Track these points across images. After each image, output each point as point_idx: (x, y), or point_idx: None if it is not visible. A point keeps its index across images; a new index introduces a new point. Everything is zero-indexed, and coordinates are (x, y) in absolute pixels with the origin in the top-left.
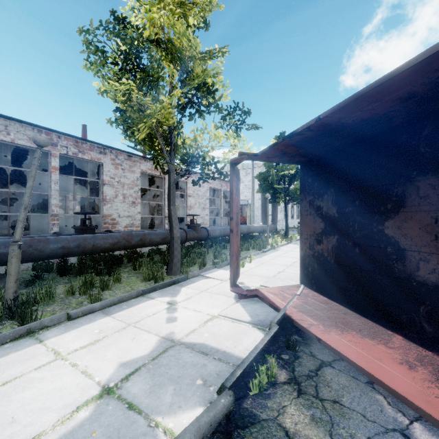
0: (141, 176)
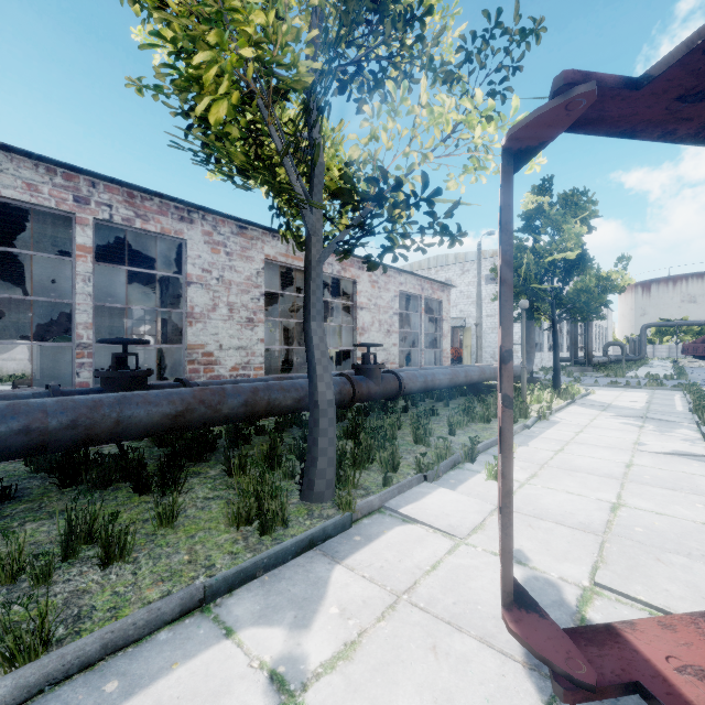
0: (272, 273)
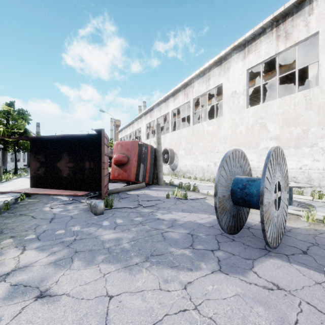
0: None
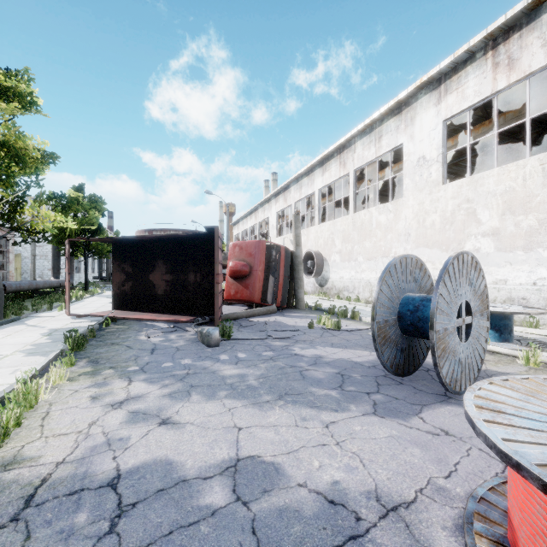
0: None
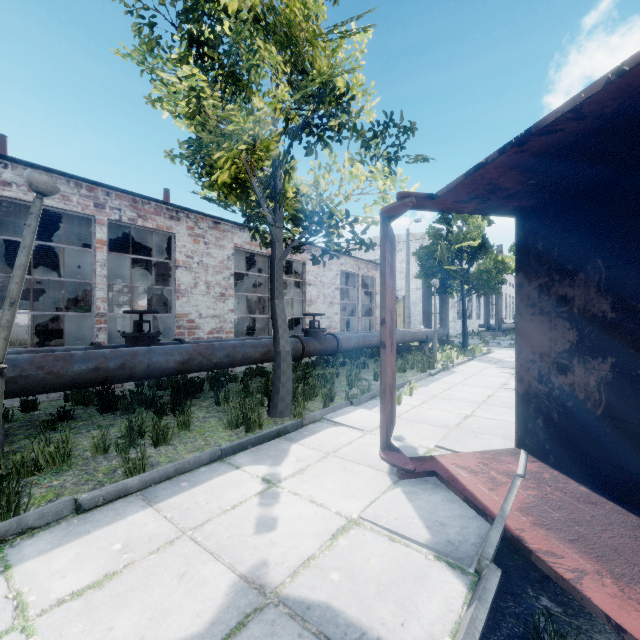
0: (237, 255)
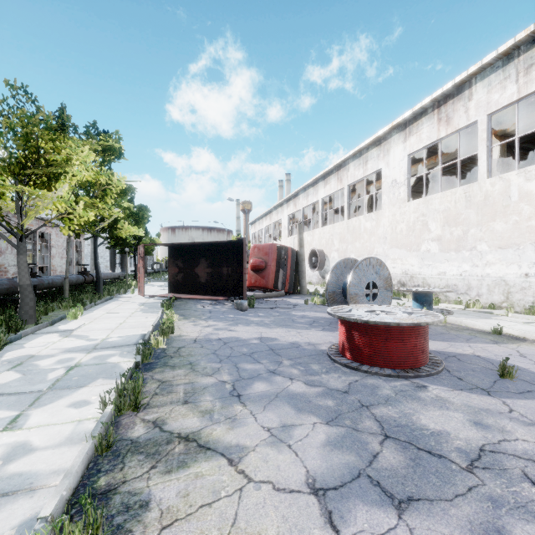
0: None
